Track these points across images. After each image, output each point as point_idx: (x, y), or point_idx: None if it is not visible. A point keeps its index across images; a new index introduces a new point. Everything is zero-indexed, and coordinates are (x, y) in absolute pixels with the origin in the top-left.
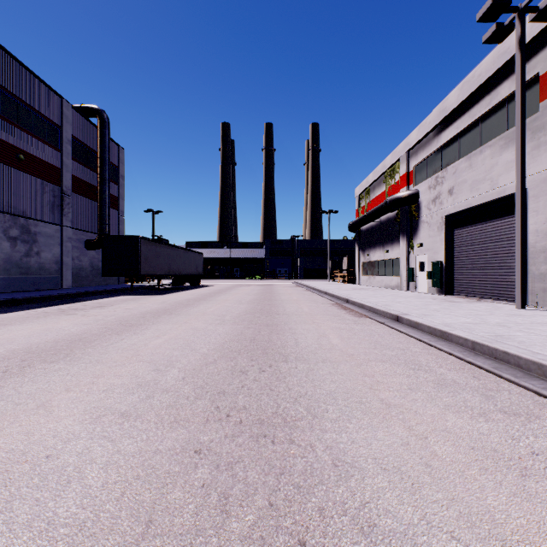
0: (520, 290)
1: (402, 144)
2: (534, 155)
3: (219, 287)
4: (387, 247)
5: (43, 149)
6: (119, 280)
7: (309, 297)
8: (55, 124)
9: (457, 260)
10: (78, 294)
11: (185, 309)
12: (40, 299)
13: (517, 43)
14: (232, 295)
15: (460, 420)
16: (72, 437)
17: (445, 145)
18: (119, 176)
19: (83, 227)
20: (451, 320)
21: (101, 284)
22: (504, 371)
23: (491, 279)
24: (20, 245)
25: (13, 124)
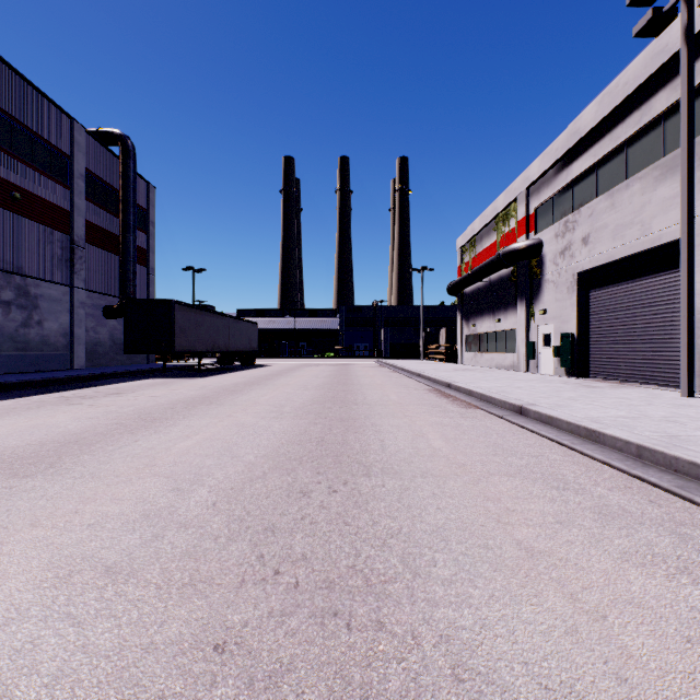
0: (687, 371)
1: (519, 178)
2: None
3: (279, 367)
4: (499, 315)
5: (46, 185)
6: (148, 359)
7: (398, 381)
8: (63, 153)
9: (594, 331)
10: (91, 376)
11: (230, 397)
12: (39, 383)
13: (682, 34)
14: (296, 378)
15: (651, 580)
16: (13, 615)
17: (578, 179)
18: (148, 223)
19: (100, 289)
20: (598, 414)
21: (124, 363)
22: (696, 492)
23: (640, 357)
24: (16, 312)
25: (5, 152)
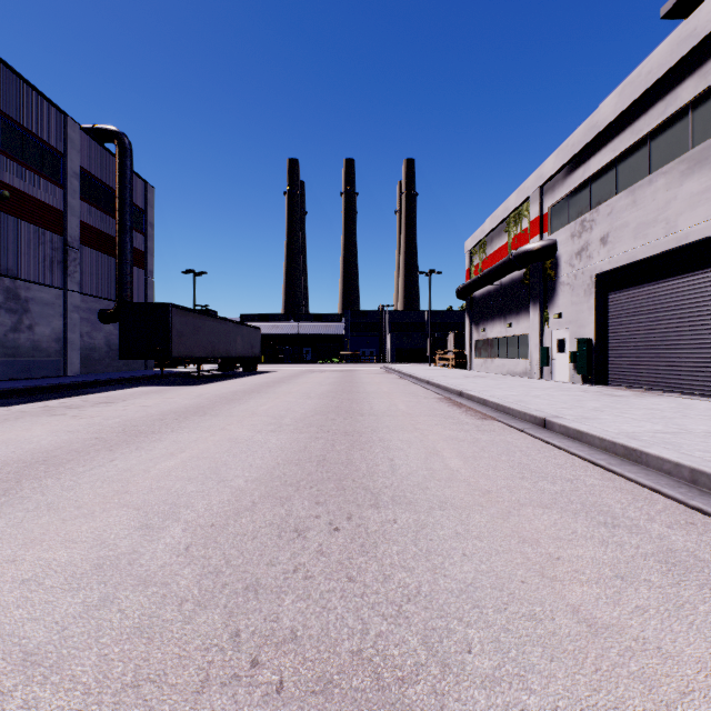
0: None
1: (532, 177)
2: None
3: (281, 374)
4: (511, 319)
5: (38, 183)
6: (146, 365)
7: (406, 389)
8: (56, 150)
9: (613, 336)
10: (83, 384)
11: (226, 407)
12: (26, 391)
13: None
14: (299, 385)
15: None
16: None
17: (596, 176)
18: (146, 224)
19: (96, 292)
20: (632, 428)
21: (121, 369)
22: None
23: (665, 364)
24: (5, 316)
25: None
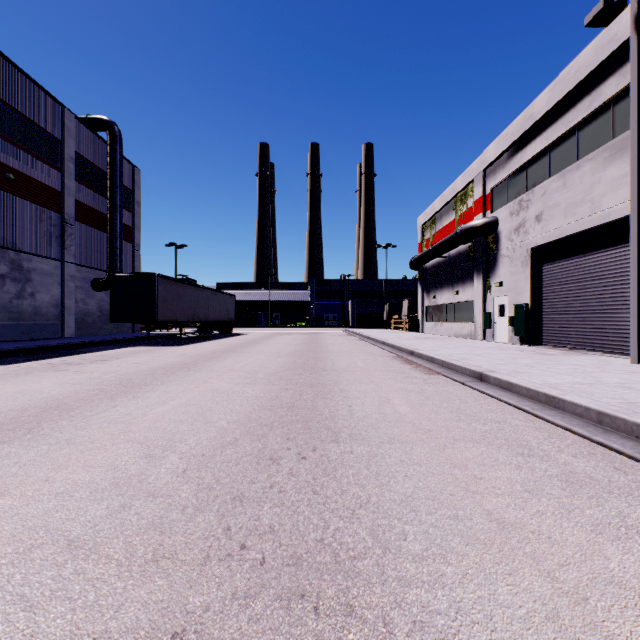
0: (637, 339)
1: (476, 161)
2: None
3: (254, 336)
4: (457, 287)
5: (38, 167)
6: (134, 328)
7: (364, 349)
8: (55, 137)
9: (547, 302)
10: (79, 344)
11: (207, 364)
12: (30, 351)
13: (632, 22)
14: (270, 345)
15: (628, 556)
16: None
17: (531, 161)
18: (134, 202)
19: (89, 264)
20: (555, 380)
21: (112, 332)
22: None
23: (591, 326)
24: (10, 285)
25: (0, 136)
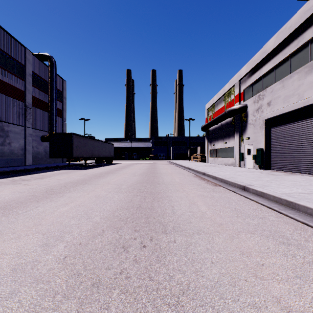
0: None
1: (235, 75)
2: None
3: (123, 164)
4: (226, 140)
5: (13, 79)
6: (63, 160)
7: (179, 171)
8: (21, 64)
9: (273, 147)
10: (32, 169)
11: (96, 180)
12: (5, 172)
13: None
14: (130, 169)
15: None
16: None
17: (265, 75)
18: (63, 97)
19: (39, 128)
20: (288, 191)
21: (51, 162)
22: None
23: (297, 160)
24: None
25: None
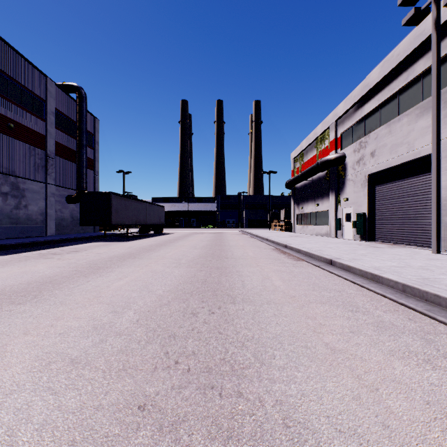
0: (436, 237)
1: (330, 114)
2: (446, 121)
3: (178, 235)
4: (318, 201)
5: (30, 119)
6: (95, 229)
7: (253, 243)
8: (41, 98)
9: (378, 212)
10: (58, 240)
11: (147, 254)
12: (26, 245)
13: (433, 24)
14: (189, 241)
15: (407, 367)
16: (15, 388)
17: (368, 115)
18: (95, 142)
19: (64, 185)
20: (379, 264)
21: (80, 232)
22: (438, 313)
23: (407, 228)
24: (11, 199)
25: (4, 97)
